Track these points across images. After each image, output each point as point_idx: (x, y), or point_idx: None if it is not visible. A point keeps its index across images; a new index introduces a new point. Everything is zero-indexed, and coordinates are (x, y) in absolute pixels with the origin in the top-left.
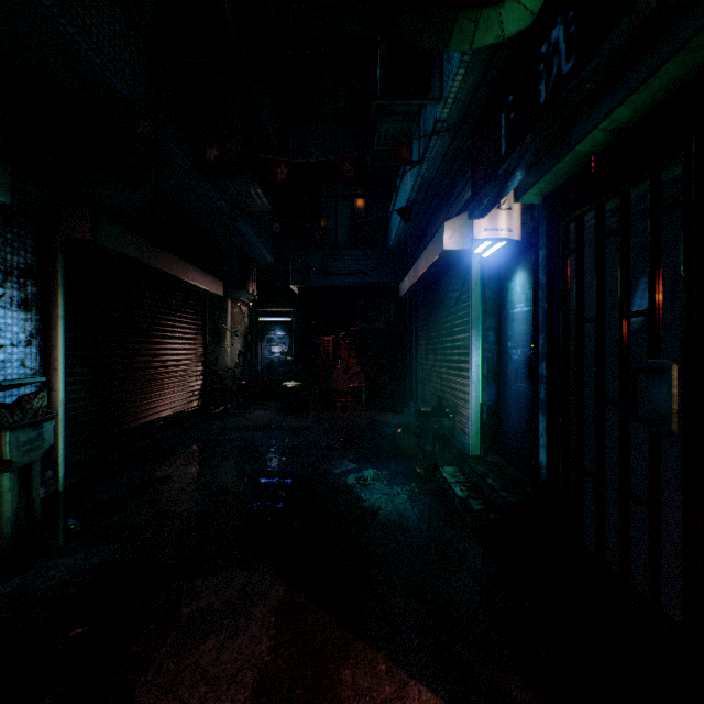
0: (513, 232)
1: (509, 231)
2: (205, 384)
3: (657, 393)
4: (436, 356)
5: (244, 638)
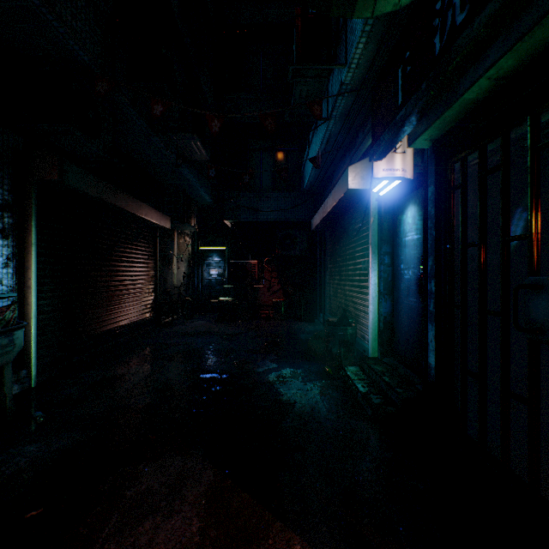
0: (406, 172)
1: (404, 171)
2: (155, 299)
3: (536, 306)
4: (341, 277)
5: (177, 519)
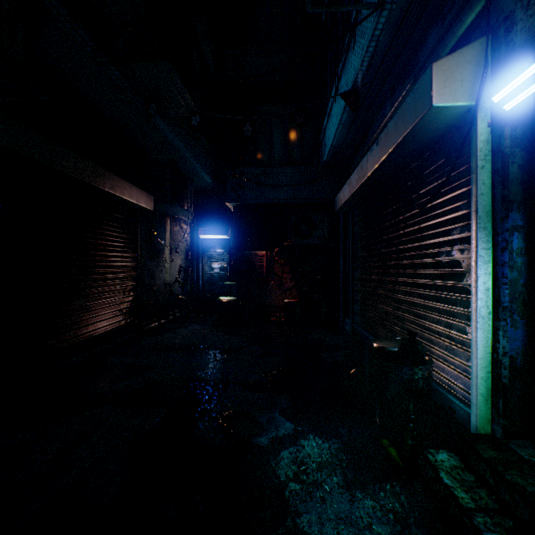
0: None
1: None
2: (136, 300)
3: None
4: (385, 273)
5: None
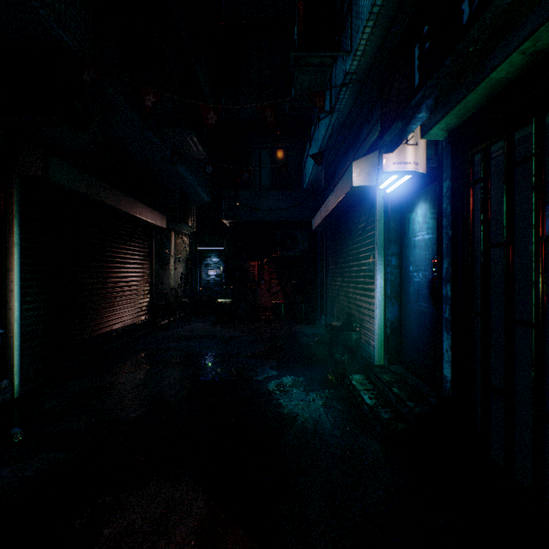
0: (419, 166)
1: (416, 165)
2: (151, 301)
3: None
4: (343, 278)
5: None
